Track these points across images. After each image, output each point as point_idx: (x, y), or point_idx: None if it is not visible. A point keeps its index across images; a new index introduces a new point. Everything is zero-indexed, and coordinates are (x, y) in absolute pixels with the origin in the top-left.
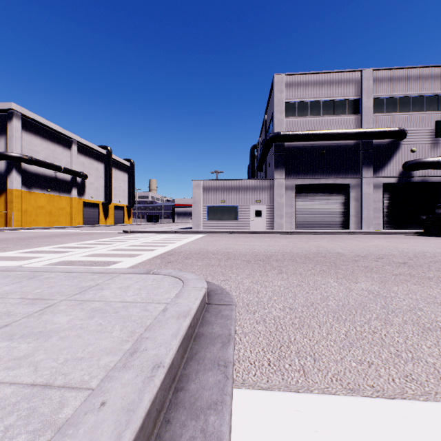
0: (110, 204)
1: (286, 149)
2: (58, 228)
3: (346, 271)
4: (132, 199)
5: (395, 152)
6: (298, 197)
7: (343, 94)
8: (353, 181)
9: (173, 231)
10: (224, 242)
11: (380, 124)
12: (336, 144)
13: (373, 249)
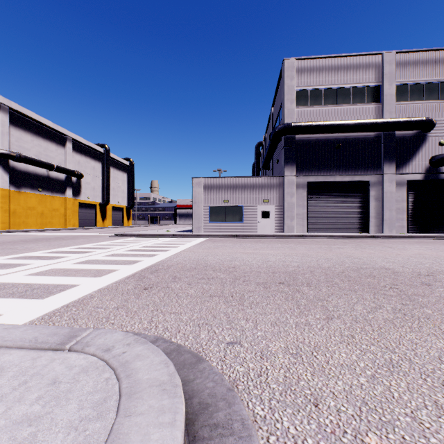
0: (108, 205)
1: (297, 143)
2: (50, 230)
3: (439, 311)
4: (132, 200)
5: (421, 145)
6: (310, 196)
7: (362, 80)
8: (373, 178)
9: (170, 235)
10: (229, 249)
11: (403, 114)
12: (354, 136)
13: (426, 262)
